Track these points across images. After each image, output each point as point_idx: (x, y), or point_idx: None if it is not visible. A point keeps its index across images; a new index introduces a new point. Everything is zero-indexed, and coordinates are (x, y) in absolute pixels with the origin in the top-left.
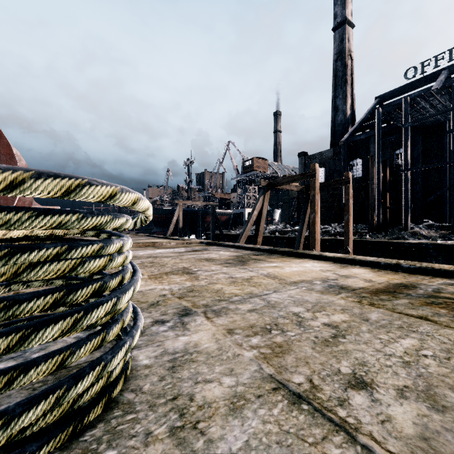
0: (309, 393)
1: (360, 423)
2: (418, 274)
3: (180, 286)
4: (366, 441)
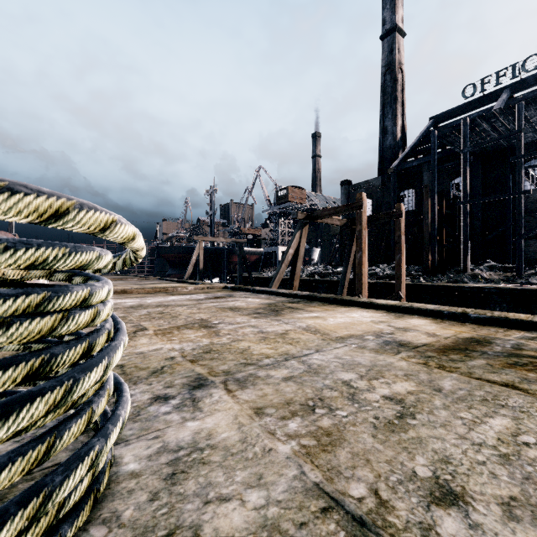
0: (376, 516)
1: None
2: (490, 325)
3: (195, 344)
4: None
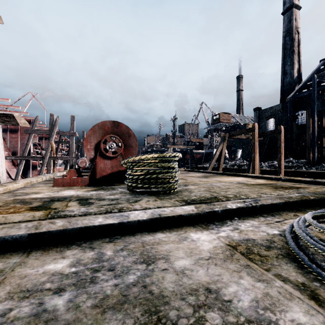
0: (213, 191)
1: (220, 193)
2: (287, 182)
3: (182, 181)
4: (220, 193)
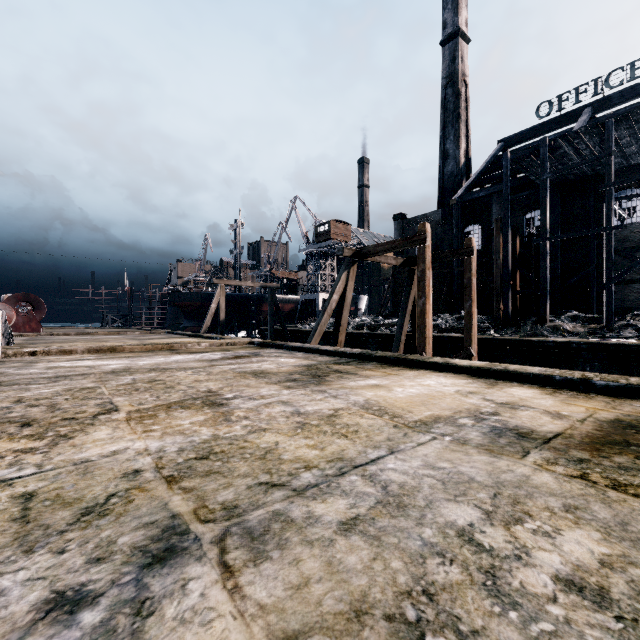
0: None
1: None
2: (626, 397)
3: (186, 440)
4: None
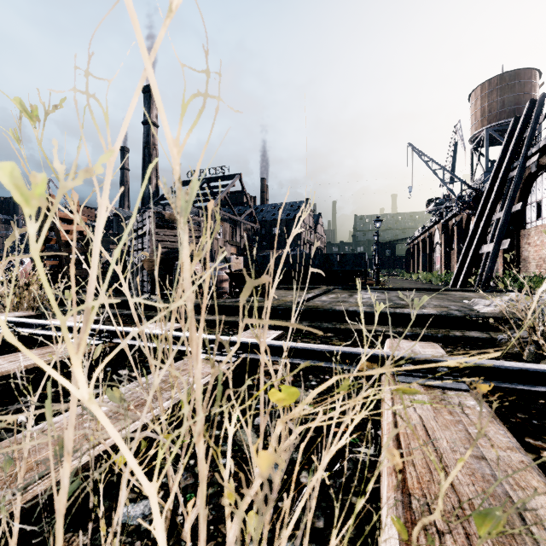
0: None
1: None
2: None
3: None
4: None
